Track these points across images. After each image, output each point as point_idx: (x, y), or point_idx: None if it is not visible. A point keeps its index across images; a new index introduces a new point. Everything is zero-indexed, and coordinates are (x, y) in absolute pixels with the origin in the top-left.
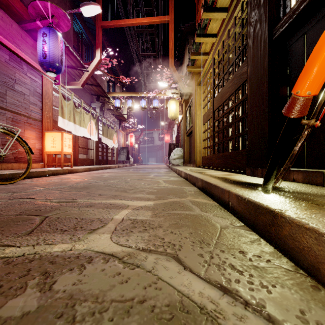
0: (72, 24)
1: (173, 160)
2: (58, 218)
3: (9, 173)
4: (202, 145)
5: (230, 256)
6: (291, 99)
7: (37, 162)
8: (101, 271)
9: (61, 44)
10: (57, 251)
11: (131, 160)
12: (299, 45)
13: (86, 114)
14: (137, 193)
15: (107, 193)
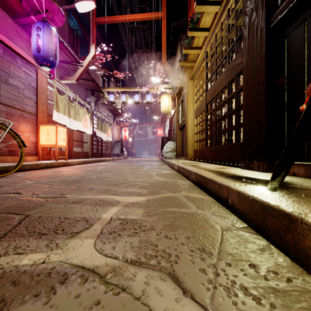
0: (67, 20)
1: (166, 153)
2: (39, 217)
3: (2, 166)
4: (195, 139)
5: (239, 272)
6: None
7: (32, 155)
8: (75, 299)
9: (55, 39)
10: (26, 264)
11: (125, 153)
12: (299, 32)
13: (80, 108)
14: (129, 187)
15: (98, 187)
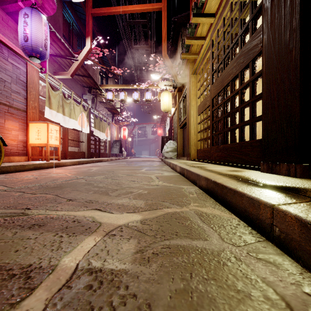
0: (61, 12)
1: (166, 153)
2: None
3: None
4: (198, 138)
5: None
6: None
7: (21, 155)
8: None
9: (45, 27)
10: None
11: (124, 153)
12: None
13: (76, 106)
14: (121, 196)
15: (82, 196)
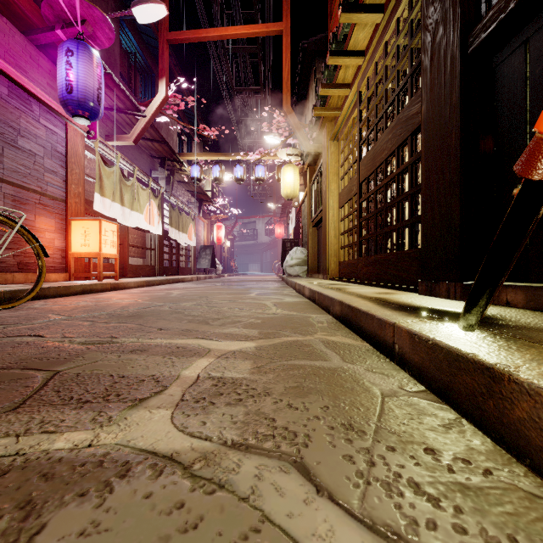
0: (118, 36)
1: (289, 268)
2: (77, 374)
3: (7, 290)
4: (340, 243)
5: (408, 460)
6: (533, 144)
7: (58, 271)
8: (145, 500)
9: (98, 70)
10: (62, 448)
11: (218, 267)
12: (517, 62)
13: (141, 190)
14: (227, 325)
15: (174, 325)
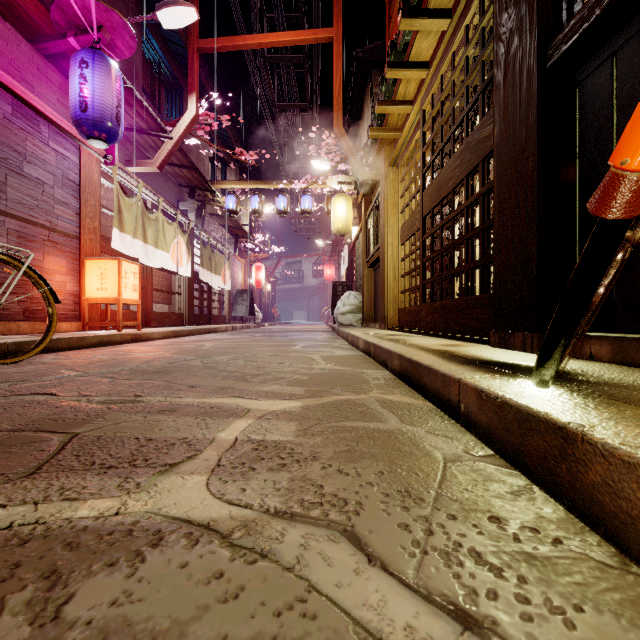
0: (140, 44)
1: (341, 316)
2: (98, 437)
3: (12, 342)
4: (400, 287)
5: (470, 529)
6: (608, 179)
7: (70, 320)
8: (180, 569)
9: (117, 84)
10: (87, 516)
11: (258, 315)
12: (602, 78)
13: (167, 224)
14: (268, 382)
15: (207, 382)
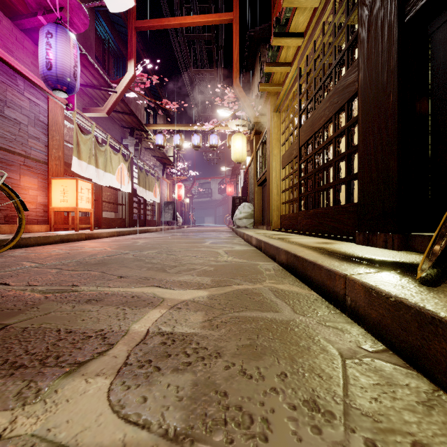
0: (93, 24)
1: (238, 220)
2: (24, 329)
3: None
4: (281, 199)
5: None
6: None
7: (40, 223)
8: None
9: (74, 50)
10: None
11: (179, 220)
12: None
13: (114, 154)
14: (182, 273)
15: (134, 273)
